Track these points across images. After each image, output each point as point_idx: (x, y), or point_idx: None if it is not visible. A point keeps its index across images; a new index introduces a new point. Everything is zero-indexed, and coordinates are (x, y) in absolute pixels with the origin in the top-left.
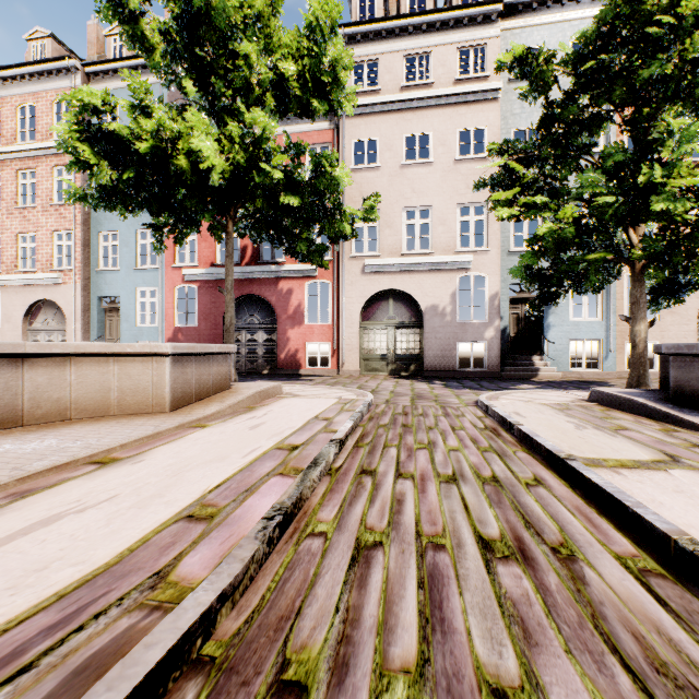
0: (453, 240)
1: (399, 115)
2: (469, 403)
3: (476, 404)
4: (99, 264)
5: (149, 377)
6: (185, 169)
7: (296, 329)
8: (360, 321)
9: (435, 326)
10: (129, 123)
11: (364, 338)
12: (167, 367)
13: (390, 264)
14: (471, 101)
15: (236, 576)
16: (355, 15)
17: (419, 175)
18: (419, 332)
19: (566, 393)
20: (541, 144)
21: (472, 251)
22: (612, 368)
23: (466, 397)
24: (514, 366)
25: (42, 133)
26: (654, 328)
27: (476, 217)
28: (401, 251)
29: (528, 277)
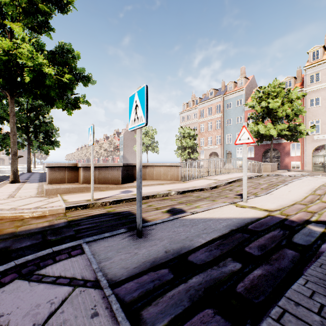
0: None
1: None
2: None
3: None
4: (226, 142)
5: (267, 167)
6: (267, 133)
7: (287, 157)
8: (312, 155)
9: None
10: (254, 125)
11: (313, 160)
12: (270, 166)
13: (324, 136)
14: None
15: (291, 176)
16: (310, 58)
17: None
18: None
19: None
20: None
21: None
22: None
23: None
24: None
25: (213, 113)
26: None
27: None
28: None
29: None
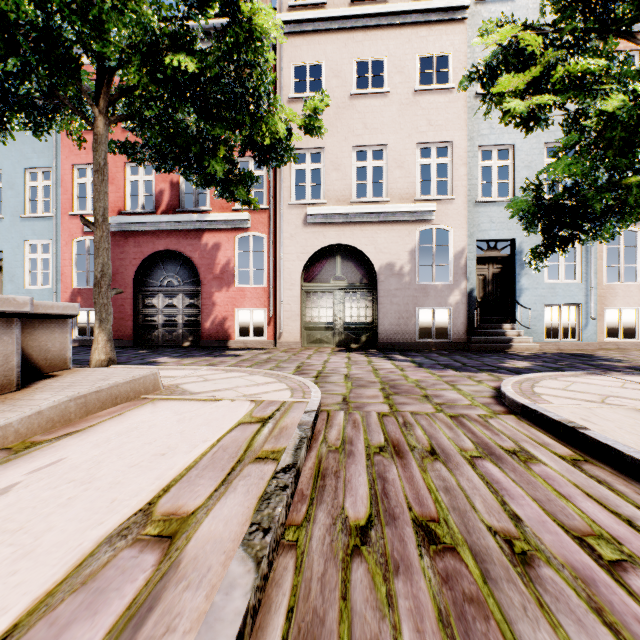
0: (412, 186)
1: (348, 35)
2: (489, 404)
3: (506, 408)
4: None
5: None
6: None
7: (224, 292)
8: (302, 283)
9: (391, 288)
10: None
11: (306, 302)
12: None
13: (337, 214)
14: (433, 20)
15: None
16: None
17: (373, 107)
18: (372, 296)
19: (620, 380)
20: (557, 21)
21: (434, 200)
22: (592, 338)
23: (467, 386)
24: (483, 336)
25: None
26: (636, 292)
27: (439, 160)
28: (350, 199)
29: (540, 210)
